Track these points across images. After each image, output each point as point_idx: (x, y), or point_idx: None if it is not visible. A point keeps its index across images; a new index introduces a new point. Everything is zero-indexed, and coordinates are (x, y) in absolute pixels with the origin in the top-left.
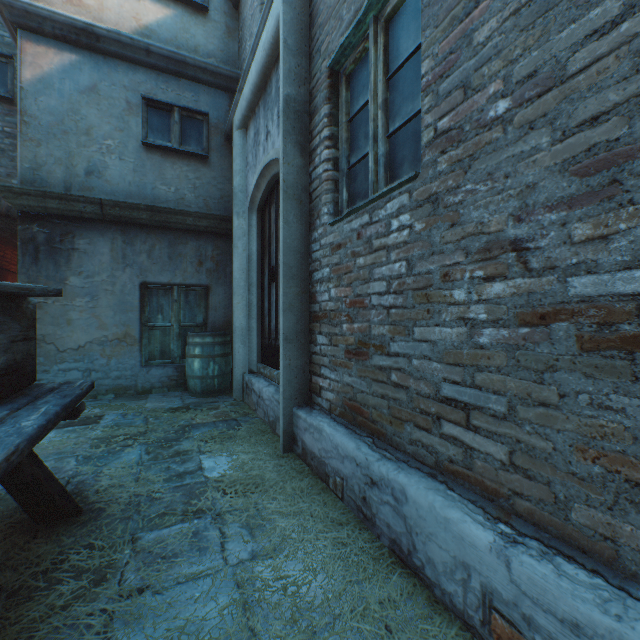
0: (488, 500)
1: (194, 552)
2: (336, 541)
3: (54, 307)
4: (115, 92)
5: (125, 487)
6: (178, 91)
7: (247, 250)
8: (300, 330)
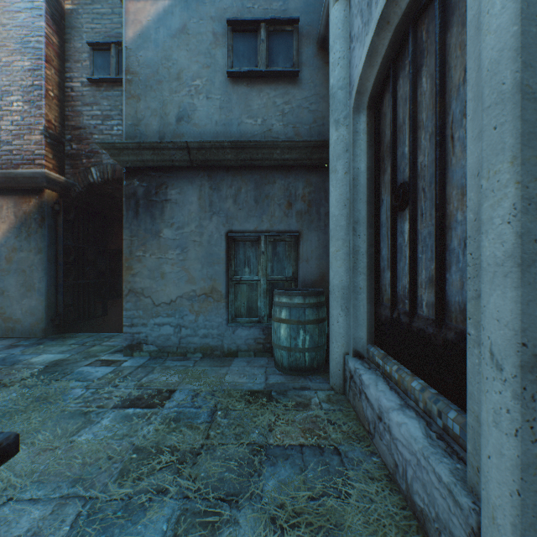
0: None
1: None
2: None
3: (150, 260)
4: (202, 27)
5: None
6: (264, 5)
7: (350, 171)
8: None
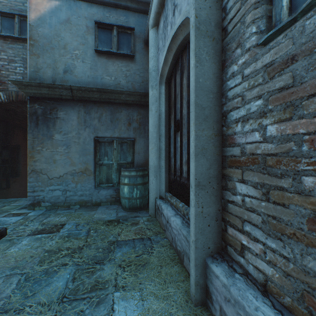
0: None
1: None
2: None
3: (46, 152)
4: (80, 21)
5: None
6: (116, 17)
7: (158, 111)
8: (212, 175)
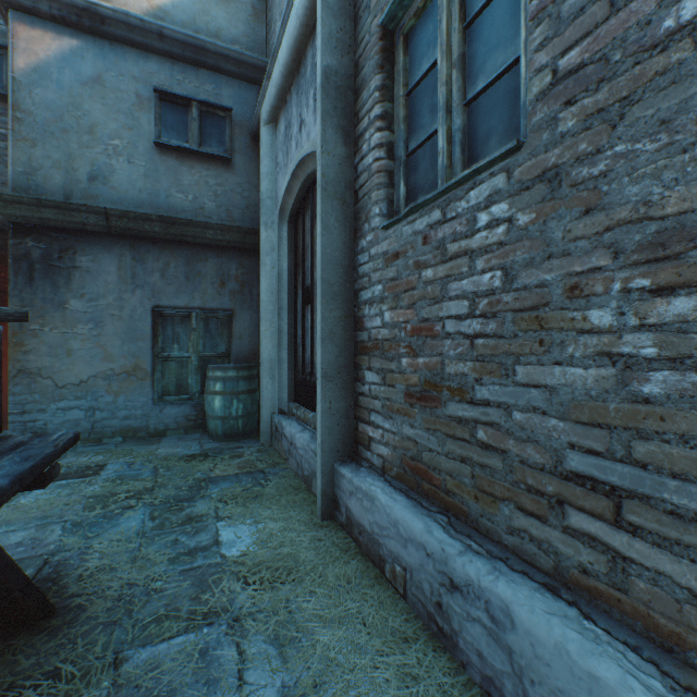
0: (661, 648)
1: (199, 688)
2: (402, 672)
3: (52, 335)
4: (123, 84)
5: (117, 571)
6: (197, 83)
7: (277, 267)
8: (343, 364)
